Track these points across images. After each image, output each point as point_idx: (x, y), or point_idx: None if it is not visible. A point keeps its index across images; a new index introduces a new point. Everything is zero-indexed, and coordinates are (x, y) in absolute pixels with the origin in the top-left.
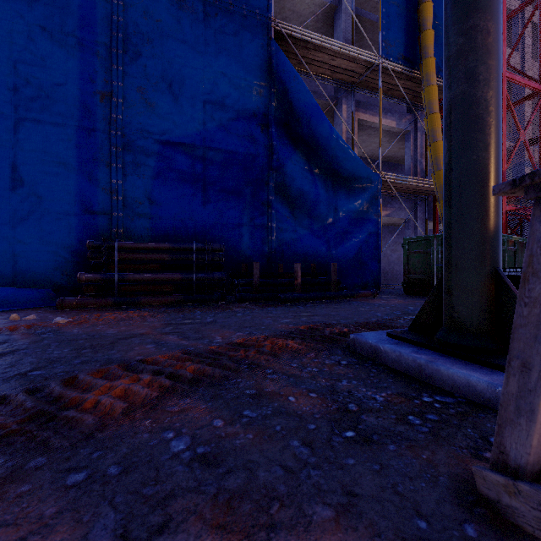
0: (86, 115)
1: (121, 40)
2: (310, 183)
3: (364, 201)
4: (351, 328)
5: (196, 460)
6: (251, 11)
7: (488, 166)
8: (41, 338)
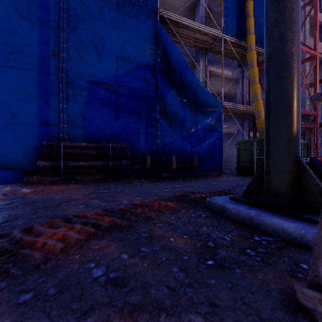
0: (43, 64)
1: (65, 18)
2: (181, 107)
3: (213, 119)
4: (206, 194)
5: (109, 282)
6: (145, 3)
7: (292, 93)
8: (12, 202)
